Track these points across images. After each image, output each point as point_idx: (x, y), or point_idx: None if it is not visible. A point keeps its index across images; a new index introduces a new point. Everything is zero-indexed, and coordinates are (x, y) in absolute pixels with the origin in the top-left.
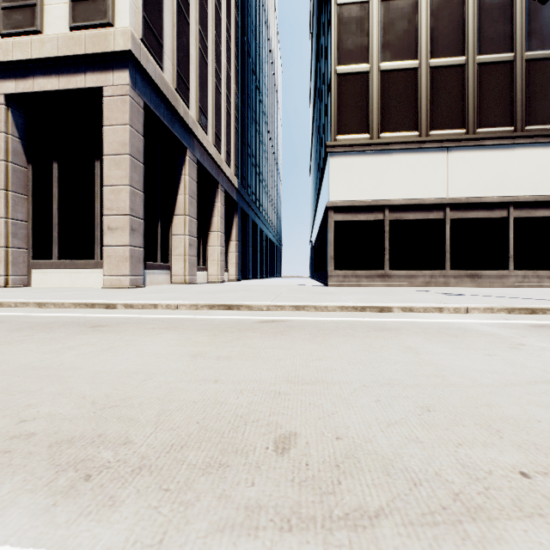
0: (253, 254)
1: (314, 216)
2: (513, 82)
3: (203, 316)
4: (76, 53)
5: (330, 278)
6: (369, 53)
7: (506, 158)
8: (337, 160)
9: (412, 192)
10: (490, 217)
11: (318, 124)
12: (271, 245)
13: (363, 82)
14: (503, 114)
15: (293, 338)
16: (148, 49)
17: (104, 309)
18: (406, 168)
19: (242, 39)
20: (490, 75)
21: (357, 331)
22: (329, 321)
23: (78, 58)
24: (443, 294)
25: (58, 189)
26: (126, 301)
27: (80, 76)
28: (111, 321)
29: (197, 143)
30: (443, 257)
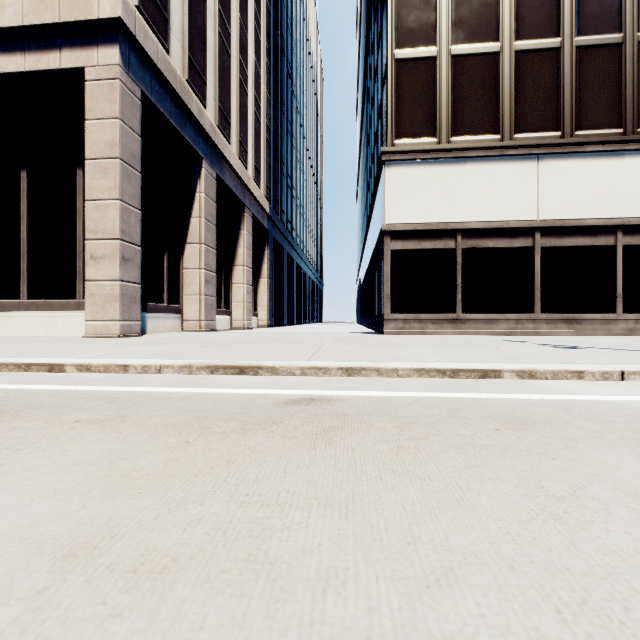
0: (289, 295)
1: (363, 247)
2: (622, 70)
3: (191, 389)
4: (47, 22)
5: (386, 324)
6: (437, 33)
7: (613, 169)
8: (395, 170)
9: (493, 212)
10: (592, 245)
11: (368, 134)
12: (310, 284)
13: (428, 71)
14: (609, 112)
15: (352, 455)
16: (147, 21)
17: (43, 374)
18: (484, 181)
19: (275, 33)
20: (592, 61)
21: (475, 429)
22: (410, 401)
23: (51, 28)
24: (548, 346)
25: (27, 206)
26: (83, 359)
27: (53, 52)
28: (17, 402)
29: (216, 153)
30: (531, 296)
